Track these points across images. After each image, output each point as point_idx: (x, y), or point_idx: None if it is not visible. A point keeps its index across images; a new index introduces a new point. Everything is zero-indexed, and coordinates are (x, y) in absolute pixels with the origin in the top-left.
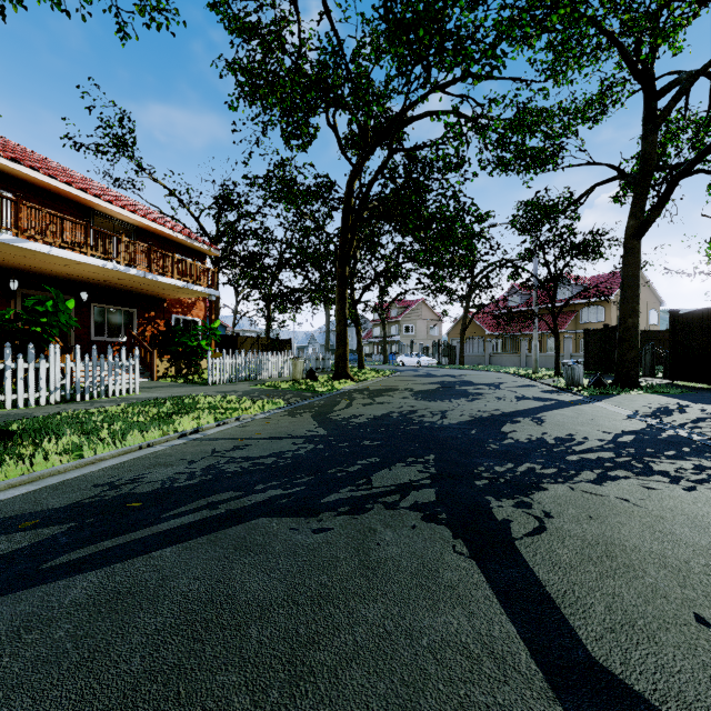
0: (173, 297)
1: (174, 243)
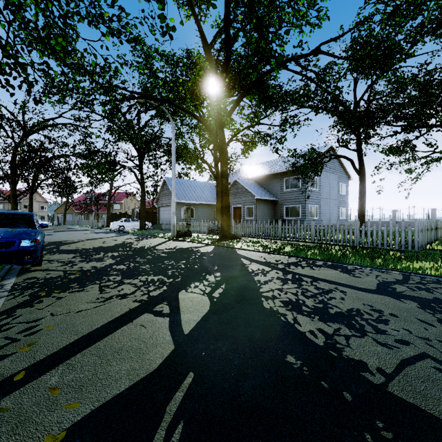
0: None
1: None
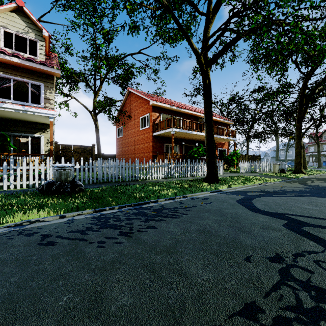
0: (219, 142)
1: (218, 122)
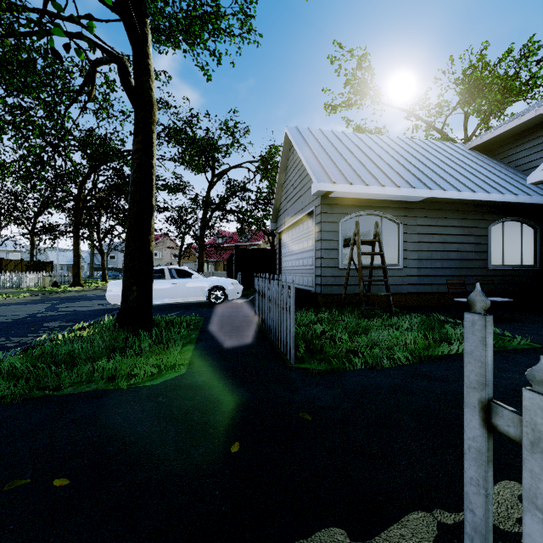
0: None
1: None
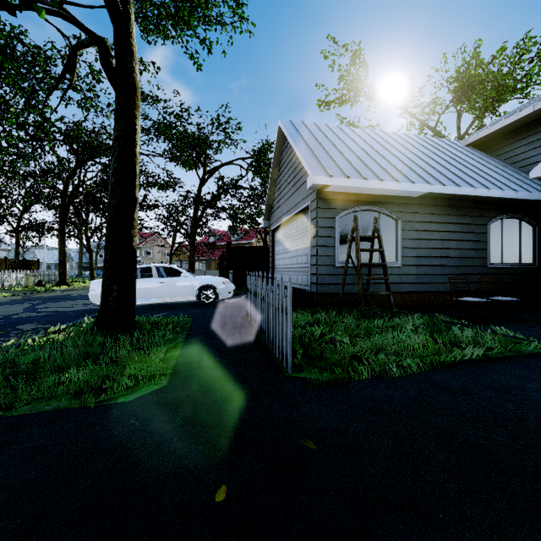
0: None
1: None
